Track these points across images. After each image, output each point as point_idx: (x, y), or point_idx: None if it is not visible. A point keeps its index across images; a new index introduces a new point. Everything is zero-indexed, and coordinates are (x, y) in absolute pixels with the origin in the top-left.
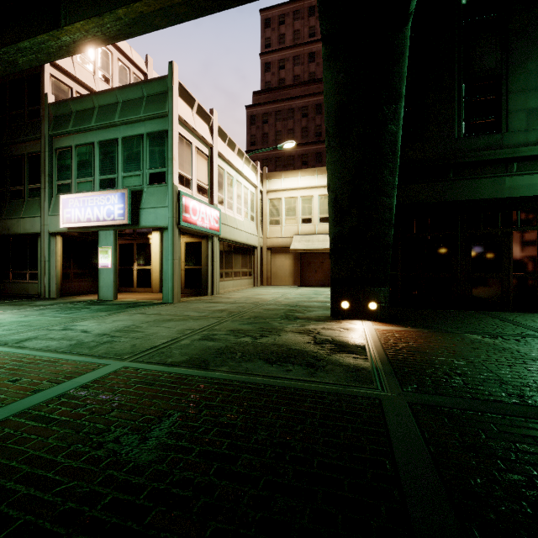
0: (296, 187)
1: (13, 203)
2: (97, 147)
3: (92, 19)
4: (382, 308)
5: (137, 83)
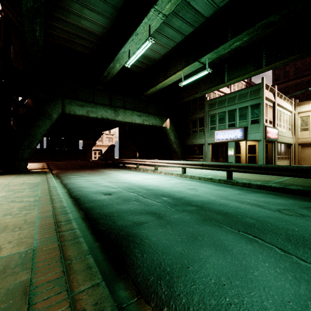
0: None
1: (193, 134)
2: (226, 112)
3: (240, 77)
4: None
5: (245, 88)
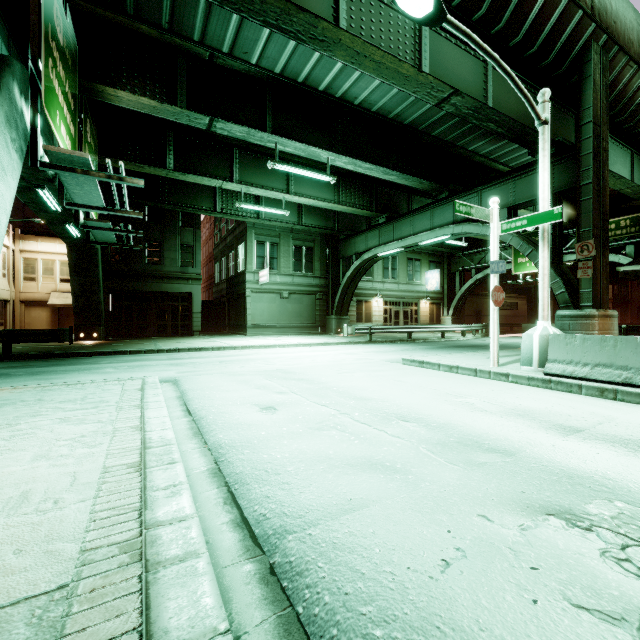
0: (54, 252)
1: None
2: None
3: None
4: (100, 336)
5: None
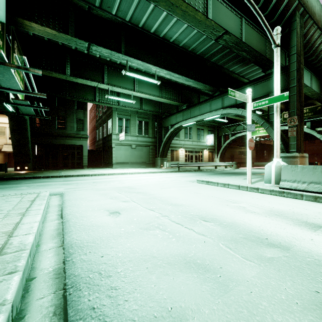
0: (5, 122)
1: None
2: None
3: None
4: (29, 168)
5: None
